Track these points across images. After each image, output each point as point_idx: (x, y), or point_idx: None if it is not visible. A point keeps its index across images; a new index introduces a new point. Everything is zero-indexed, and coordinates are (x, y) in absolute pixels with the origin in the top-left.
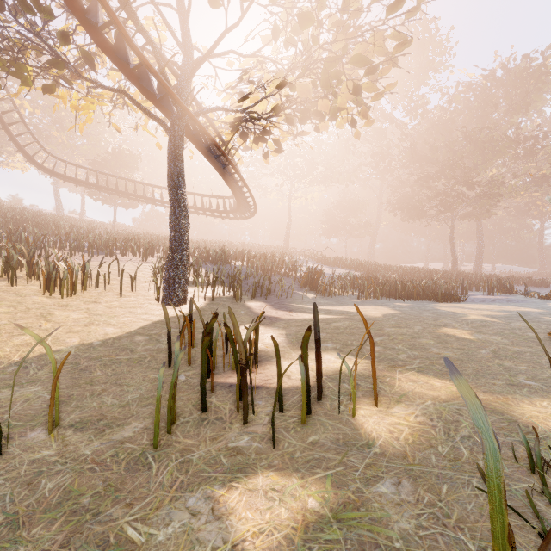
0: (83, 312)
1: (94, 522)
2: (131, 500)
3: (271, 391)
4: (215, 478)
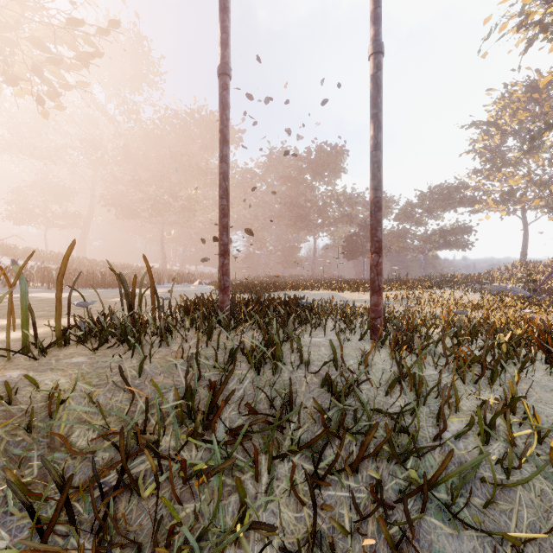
0: None
1: None
2: None
3: None
4: None
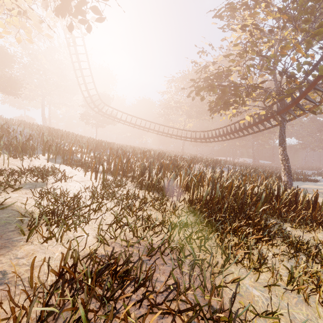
0: None
1: None
2: None
3: None
4: None
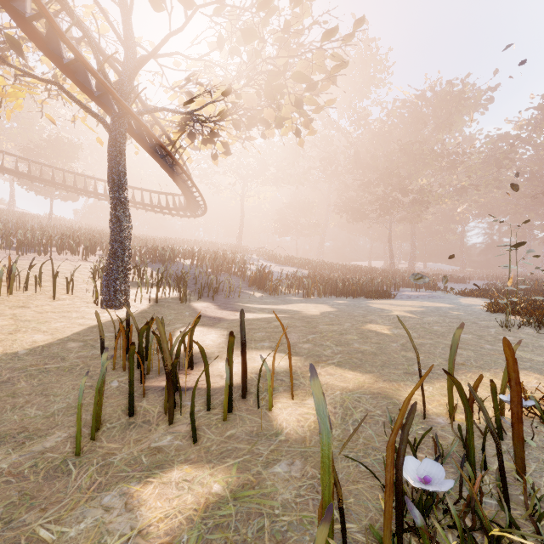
0: (7, 318)
1: (5, 529)
2: (46, 505)
3: (202, 391)
4: (133, 476)
